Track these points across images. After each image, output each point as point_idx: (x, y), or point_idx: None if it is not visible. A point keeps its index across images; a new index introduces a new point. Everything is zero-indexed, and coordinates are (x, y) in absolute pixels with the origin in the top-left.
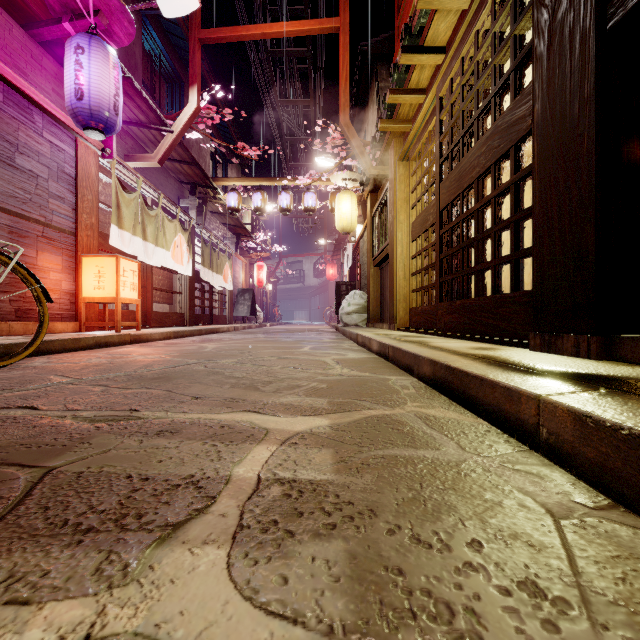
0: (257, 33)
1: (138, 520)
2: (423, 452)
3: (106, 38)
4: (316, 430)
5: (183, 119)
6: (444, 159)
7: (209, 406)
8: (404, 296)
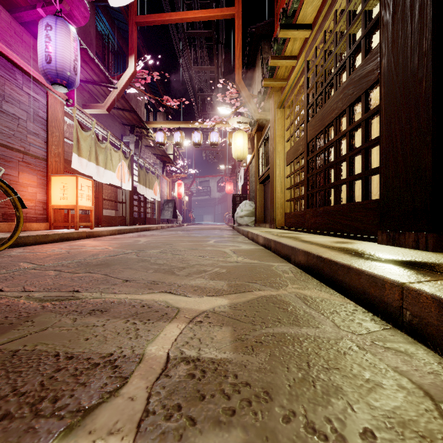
0: (177, 18)
1: (53, 404)
2: (306, 330)
3: (68, 20)
4: (218, 309)
5: (124, 79)
6: (311, 105)
7: (135, 288)
8: (281, 204)
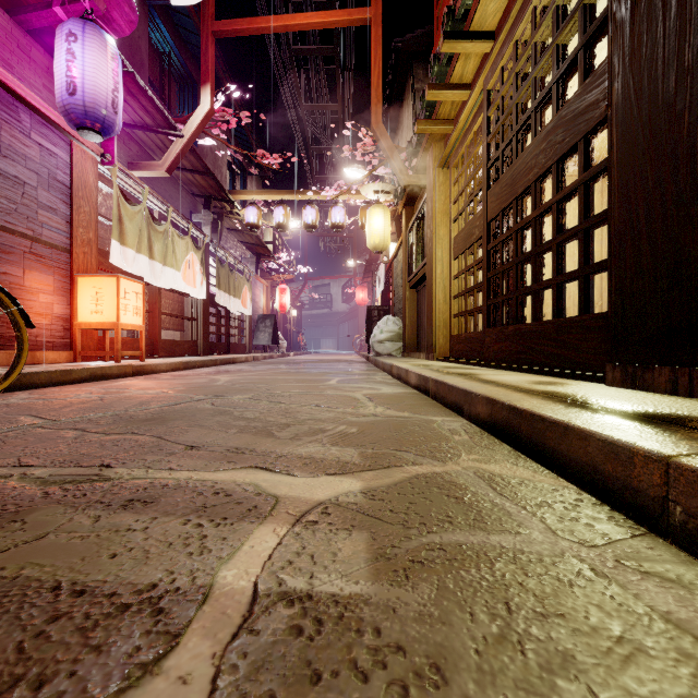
0: (278, 25)
1: (34, 693)
2: (498, 538)
3: (104, 26)
4: (344, 498)
5: (194, 122)
6: (493, 162)
7: (205, 460)
8: (444, 322)
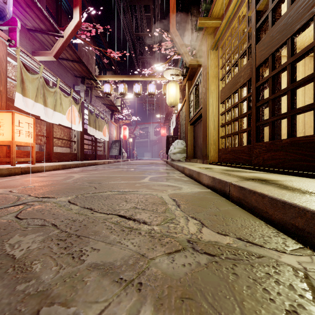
0: None
1: None
2: None
3: None
4: None
5: (70, 28)
6: (262, 21)
7: None
8: (214, 141)
